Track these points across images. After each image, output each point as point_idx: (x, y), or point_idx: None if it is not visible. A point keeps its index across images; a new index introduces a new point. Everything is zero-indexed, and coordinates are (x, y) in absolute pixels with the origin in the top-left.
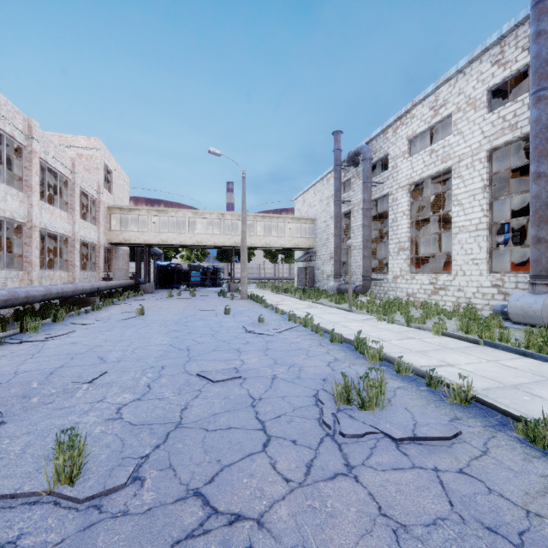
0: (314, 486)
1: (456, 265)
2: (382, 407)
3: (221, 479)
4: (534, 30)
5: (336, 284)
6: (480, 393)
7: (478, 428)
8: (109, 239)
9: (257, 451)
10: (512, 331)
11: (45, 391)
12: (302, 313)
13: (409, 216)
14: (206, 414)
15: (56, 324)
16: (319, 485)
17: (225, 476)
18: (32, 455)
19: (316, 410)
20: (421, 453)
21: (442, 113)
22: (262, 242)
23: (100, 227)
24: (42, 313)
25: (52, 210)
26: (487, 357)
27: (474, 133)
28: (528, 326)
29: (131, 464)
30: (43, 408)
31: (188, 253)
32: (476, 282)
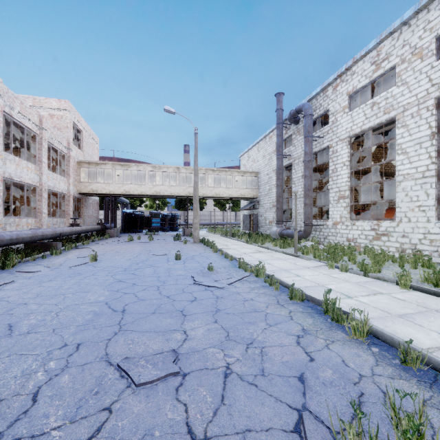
0: None
1: (400, 211)
2: None
3: None
4: None
5: (278, 229)
6: None
7: None
8: (78, 189)
9: None
10: None
11: None
12: (251, 259)
13: (349, 166)
14: None
15: (3, 271)
16: None
17: None
18: None
19: None
20: None
21: (384, 66)
22: (212, 193)
23: (69, 179)
24: None
25: (18, 161)
26: None
27: (421, 82)
28: None
29: None
30: None
31: (151, 203)
32: (423, 229)
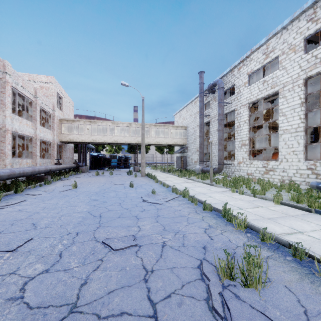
0: None
1: (281, 155)
2: (264, 285)
3: None
4: None
5: (200, 167)
6: None
7: None
8: (60, 139)
9: None
10: None
11: None
12: (181, 186)
13: (248, 123)
14: (102, 293)
15: (16, 194)
16: None
17: None
18: None
19: (203, 287)
20: None
21: (271, 56)
22: (154, 141)
23: (54, 131)
24: (8, 187)
25: (21, 120)
26: None
27: (294, 67)
28: None
29: None
30: None
31: (110, 148)
32: (296, 166)
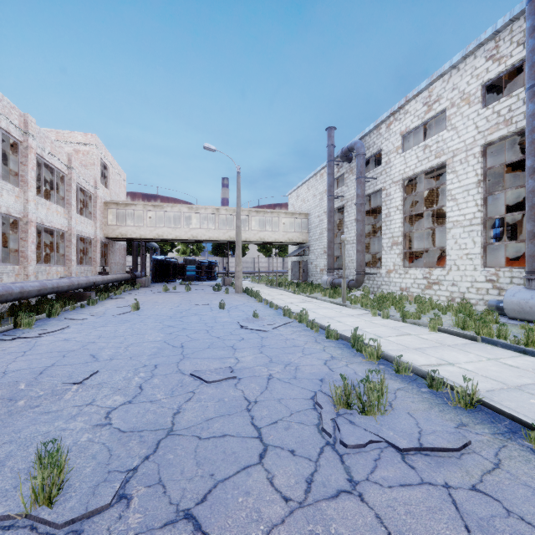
0: (316, 507)
1: (450, 259)
2: (383, 411)
3: (214, 497)
4: (531, 24)
5: (329, 278)
6: (486, 396)
7: (486, 436)
8: (105, 233)
9: (253, 463)
10: (508, 327)
11: (33, 393)
12: (297, 308)
13: (403, 211)
14: (199, 420)
15: (50, 319)
16: (321, 506)
17: (219, 494)
18: (11, 468)
19: (314, 415)
20: (429, 466)
21: (435, 108)
22: (256, 237)
23: (97, 222)
24: (37, 308)
25: (49, 205)
26: (487, 355)
27: (468, 128)
28: (525, 322)
29: (117, 479)
30: (29, 413)
31: (184, 248)
32: (470, 277)
